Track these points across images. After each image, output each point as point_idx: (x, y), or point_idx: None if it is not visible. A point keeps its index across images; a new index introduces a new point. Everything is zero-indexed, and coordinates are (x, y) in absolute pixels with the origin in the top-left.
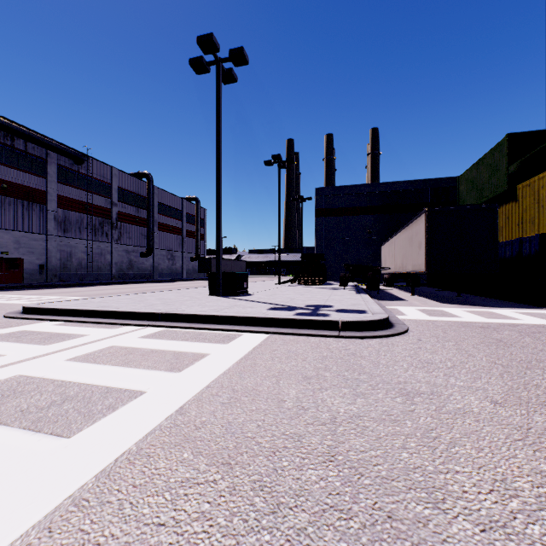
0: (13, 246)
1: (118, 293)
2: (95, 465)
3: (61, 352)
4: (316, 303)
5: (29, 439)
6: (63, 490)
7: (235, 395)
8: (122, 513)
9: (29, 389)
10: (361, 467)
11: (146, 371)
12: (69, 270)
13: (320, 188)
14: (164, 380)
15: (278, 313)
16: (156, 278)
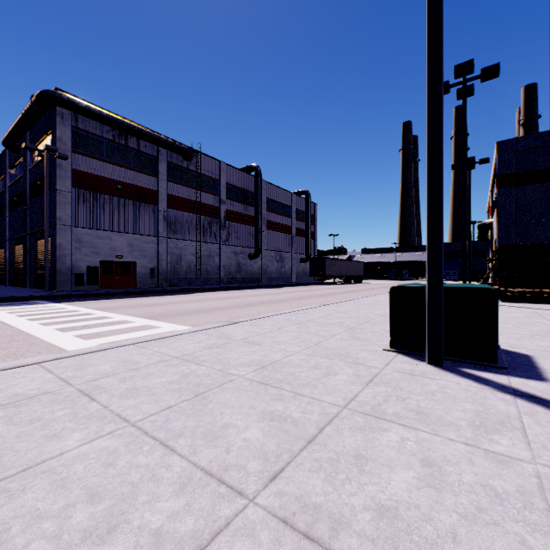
0: (126, 249)
1: (209, 309)
2: None
3: None
4: None
5: None
6: None
7: None
8: None
9: None
10: None
11: None
12: (179, 274)
13: (506, 140)
14: None
15: None
16: (264, 282)
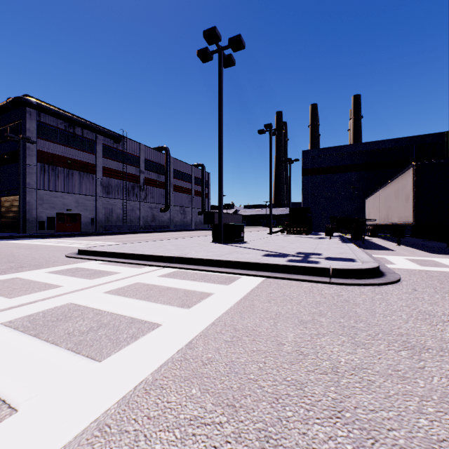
0: (74, 205)
1: (144, 239)
2: (118, 391)
3: (101, 286)
4: (305, 251)
5: (71, 360)
6: (91, 412)
7: (237, 334)
8: (137, 445)
9: (76, 315)
10: (373, 429)
11: (162, 306)
12: (111, 222)
13: (306, 150)
14: (176, 314)
15: (272, 259)
16: (172, 228)
